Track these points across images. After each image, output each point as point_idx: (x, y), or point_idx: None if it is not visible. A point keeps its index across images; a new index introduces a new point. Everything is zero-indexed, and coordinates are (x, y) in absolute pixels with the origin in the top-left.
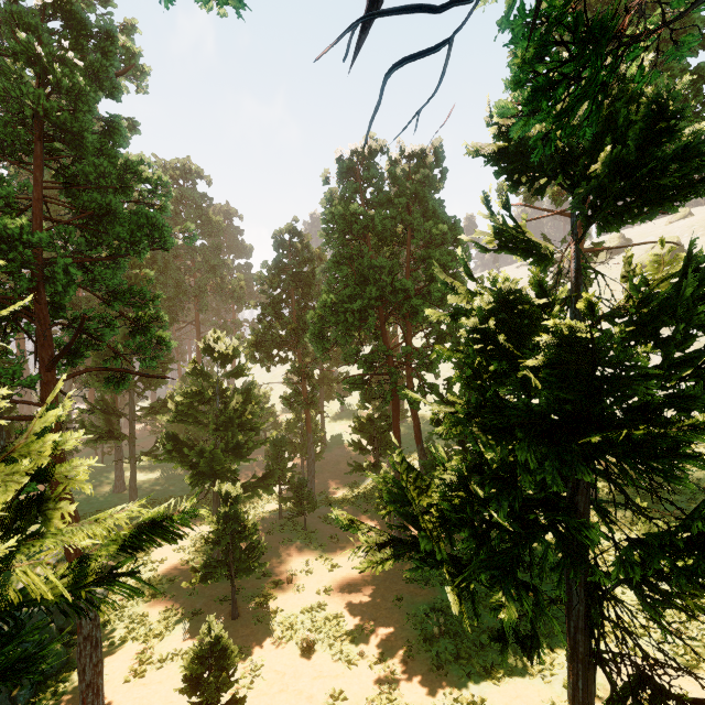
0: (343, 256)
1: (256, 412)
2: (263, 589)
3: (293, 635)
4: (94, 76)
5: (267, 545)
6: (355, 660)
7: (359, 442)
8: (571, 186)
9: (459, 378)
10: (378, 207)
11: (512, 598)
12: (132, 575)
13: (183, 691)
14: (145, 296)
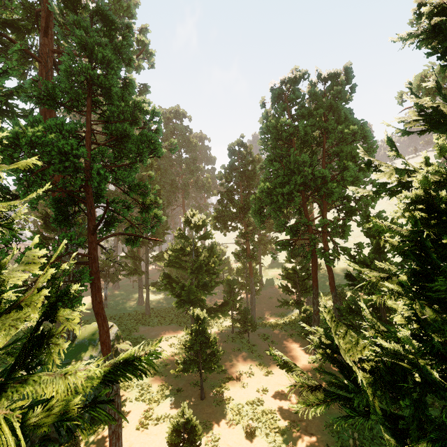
0: (275, 156)
1: (216, 262)
2: (221, 381)
3: (240, 420)
4: (118, 52)
5: (223, 350)
6: None
7: (286, 285)
8: None
9: (393, 248)
10: (301, 119)
11: None
12: (109, 404)
13: None
14: (147, 188)
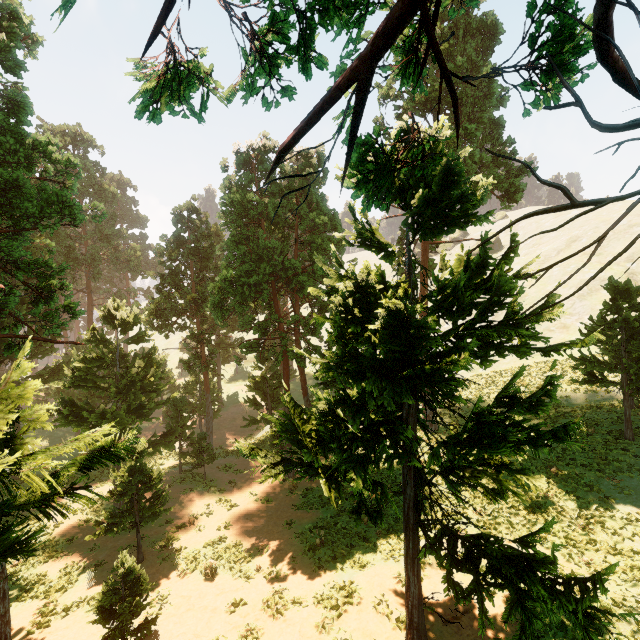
0: (240, 236)
1: (157, 375)
2: (167, 534)
3: (197, 565)
4: None
5: (168, 497)
6: (252, 575)
7: (254, 398)
8: (405, 207)
9: (331, 338)
10: (271, 197)
11: (360, 477)
12: (87, 489)
13: (97, 622)
14: (51, 267)
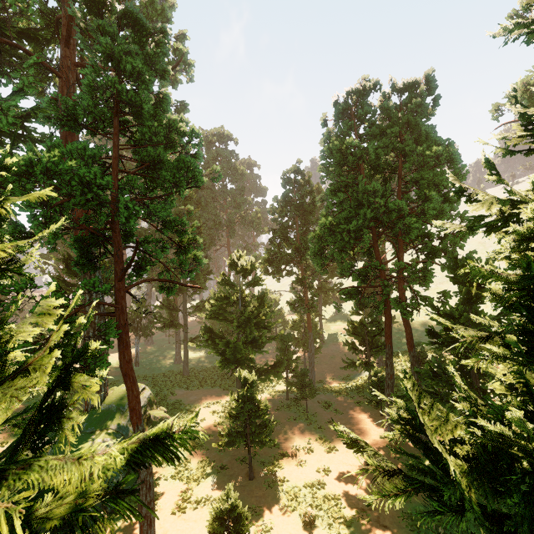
0: (339, 185)
1: (268, 314)
2: (273, 458)
3: (297, 506)
4: (150, 62)
5: (276, 420)
6: None
7: (352, 343)
8: None
9: (495, 299)
10: (371, 139)
11: None
12: (135, 492)
13: None
14: (185, 225)
